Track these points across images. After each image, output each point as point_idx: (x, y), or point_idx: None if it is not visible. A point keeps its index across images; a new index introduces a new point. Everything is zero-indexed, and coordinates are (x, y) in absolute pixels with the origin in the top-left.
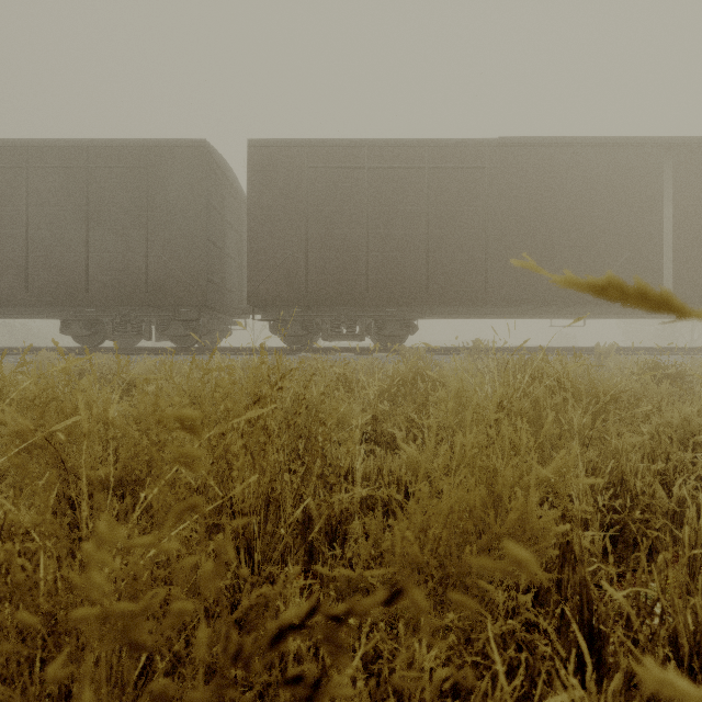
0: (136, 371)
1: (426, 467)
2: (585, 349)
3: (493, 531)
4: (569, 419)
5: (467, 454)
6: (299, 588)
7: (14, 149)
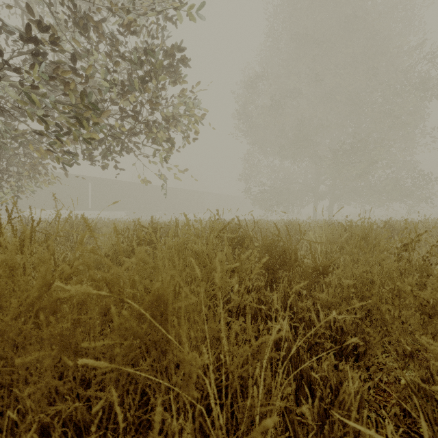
0: None
1: None
2: None
3: None
4: None
5: None
6: None
7: None
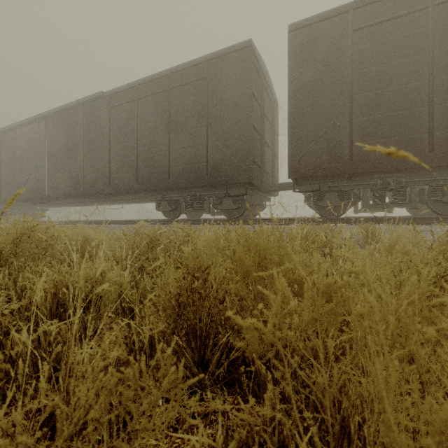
0: (202, 241)
1: None
2: None
3: None
4: None
5: None
6: None
7: (131, 89)
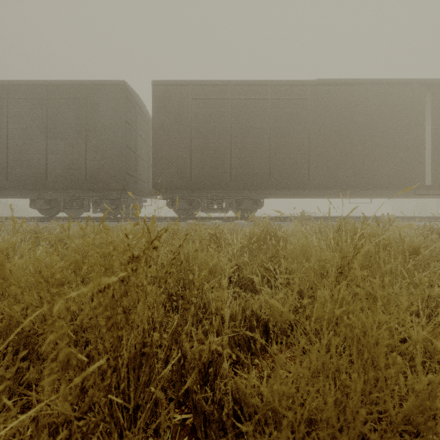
0: (72, 232)
1: (288, 318)
2: (372, 218)
3: (390, 419)
4: (391, 269)
5: (367, 332)
6: (175, 424)
7: None
